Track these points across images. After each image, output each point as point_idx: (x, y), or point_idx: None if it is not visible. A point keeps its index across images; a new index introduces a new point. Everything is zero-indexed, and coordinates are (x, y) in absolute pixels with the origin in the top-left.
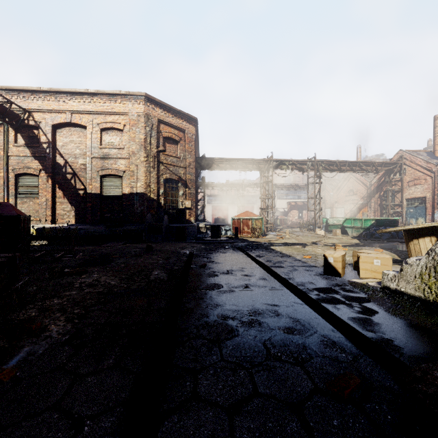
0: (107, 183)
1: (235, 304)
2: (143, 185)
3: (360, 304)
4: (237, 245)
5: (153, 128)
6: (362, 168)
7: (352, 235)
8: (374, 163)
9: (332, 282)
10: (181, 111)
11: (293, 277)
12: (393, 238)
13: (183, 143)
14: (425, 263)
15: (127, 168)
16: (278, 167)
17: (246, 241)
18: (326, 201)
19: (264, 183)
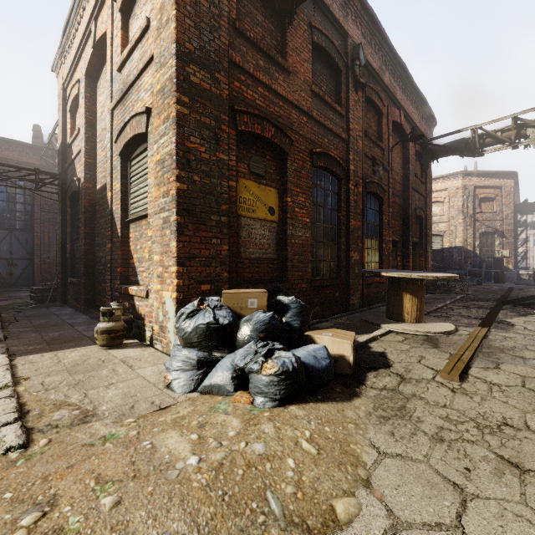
0: None
1: None
2: (461, 240)
3: None
4: None
5: (469, 194)
6: None
7: None
8: None
9: None
10: (497, 172)
11: None
12: None
13: (499, 198)
14: None
15: (447, 228)
16: None
17: None
18: None
19: None
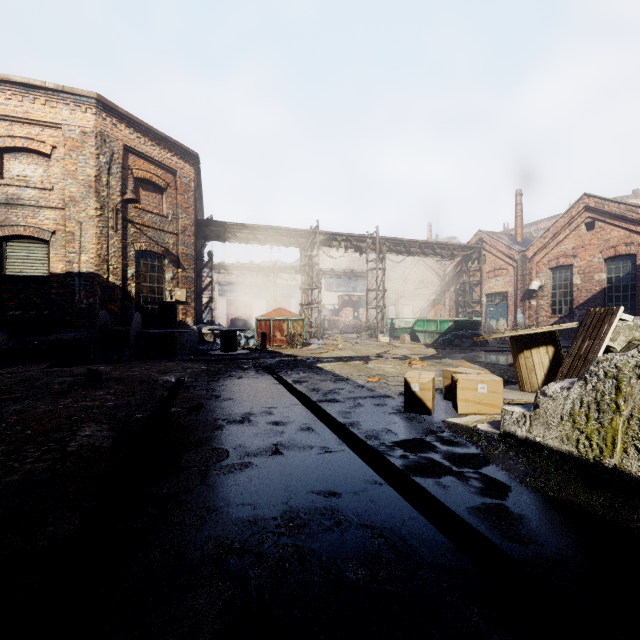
0: (14, 251)
1: (250, 501)
2: (93, 258)
3: (477, 472)
4: (264, 363)
5: (114, 159)
6: (436, 251)
7: (425, 343)
8: (449, 245)
9: (420, 427)
10: (168, 138)
11: (357, 421)
12: (475, 346)
13: (173, 192)
14: (579, 396)
15: (60, 226)
16: (327, 243)
17: (279, 356)
18: (390, 295)
19: (306, 267)
